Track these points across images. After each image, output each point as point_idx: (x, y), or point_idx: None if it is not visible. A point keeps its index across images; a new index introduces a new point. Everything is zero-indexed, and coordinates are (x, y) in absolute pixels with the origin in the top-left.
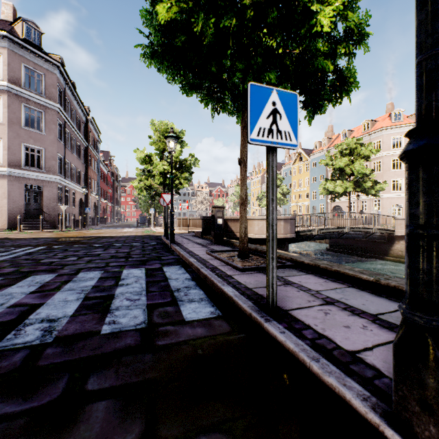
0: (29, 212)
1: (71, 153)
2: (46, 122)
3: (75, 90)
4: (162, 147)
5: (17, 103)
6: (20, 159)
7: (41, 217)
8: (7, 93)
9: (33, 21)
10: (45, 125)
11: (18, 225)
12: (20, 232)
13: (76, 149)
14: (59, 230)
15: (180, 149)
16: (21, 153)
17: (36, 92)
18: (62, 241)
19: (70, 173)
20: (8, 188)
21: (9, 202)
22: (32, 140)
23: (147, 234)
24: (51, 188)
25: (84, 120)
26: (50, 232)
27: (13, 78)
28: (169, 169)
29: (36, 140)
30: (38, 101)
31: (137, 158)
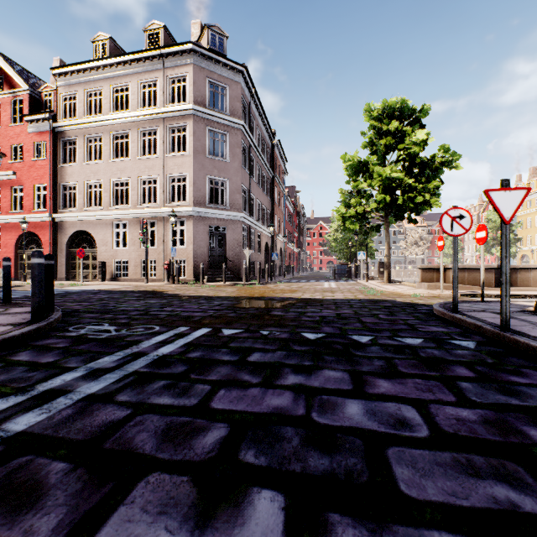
0: (213, 260)
1: (256, 186)
2: (230, 146)
3: (260, 105)
4: (384, 145)
5: (202, 127)
6: (204, 195)
7: (223, 266)
8: (193, 118)
9: (217, 25)
10: (229, 150)
11: (201, 276)
12: (201, 285)
13: (261, 180)
14: (243, 282)
15: (424, 137)
16: (206, 189)
17: (219, 111)
18: (242, 310)
19: (255, 211)
20: (193, 232)
21: (194, 248)
22: (216, 171)
23: (379, 298)
24: (234, 229)
25: (269, 145)
26: (232, 286)
27: (198, 99)
28: (401, 178)
29: (219, 171)
30: (221, 121)
31: (345, 168)
